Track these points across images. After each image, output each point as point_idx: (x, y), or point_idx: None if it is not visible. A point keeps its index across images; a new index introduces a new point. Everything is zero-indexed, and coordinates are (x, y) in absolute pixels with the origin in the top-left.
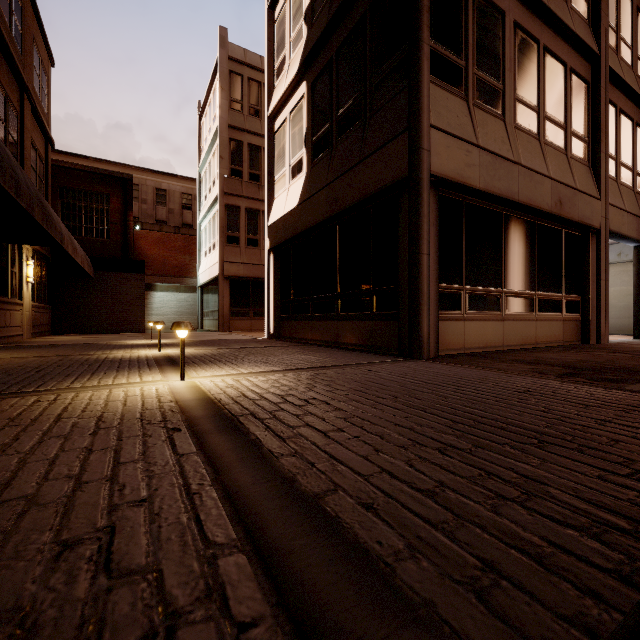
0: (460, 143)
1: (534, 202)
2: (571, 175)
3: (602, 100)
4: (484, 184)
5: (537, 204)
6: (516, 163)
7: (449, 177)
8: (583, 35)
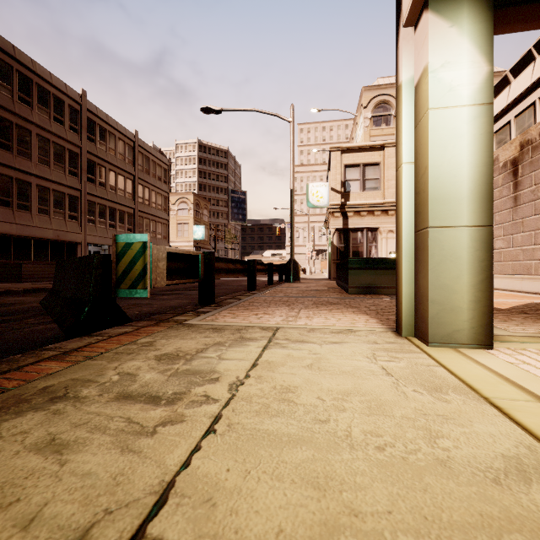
0: (8, 224)
1: (44, 237)
2: (66, 227)
3: (83, 203)
4: (19, 234)
5: (46, 237)
6: (35, 226)
7: (3, 233)
8: (73, 185)
